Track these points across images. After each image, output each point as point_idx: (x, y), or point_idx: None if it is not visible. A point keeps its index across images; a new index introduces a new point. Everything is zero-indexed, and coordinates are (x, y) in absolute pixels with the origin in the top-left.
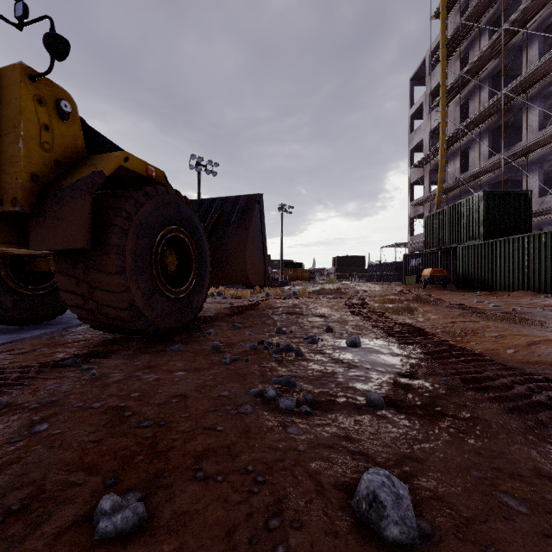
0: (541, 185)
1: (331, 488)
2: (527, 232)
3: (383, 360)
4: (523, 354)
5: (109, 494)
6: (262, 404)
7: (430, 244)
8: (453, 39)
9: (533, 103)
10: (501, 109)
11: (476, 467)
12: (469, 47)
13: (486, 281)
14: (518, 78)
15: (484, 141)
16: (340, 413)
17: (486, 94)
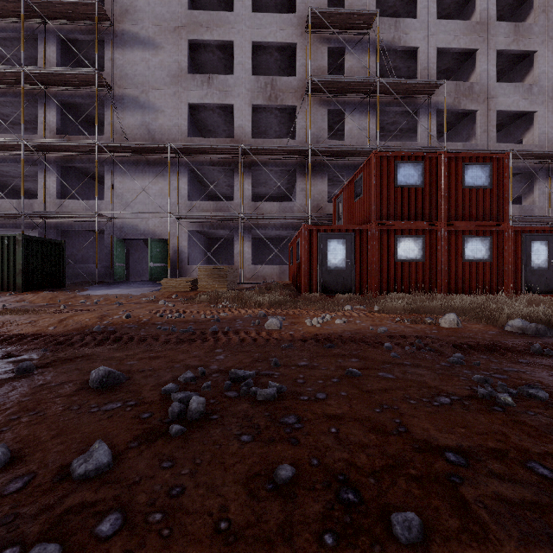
0: None
1: (76, 392)
2: None
3: None
4: (62, 327)
5: None
6: None
7: None
8: None
9: None
10: None
11: (112, 363)
12: None
13: None
14: None
15: None
16: (9, 384)
17: None
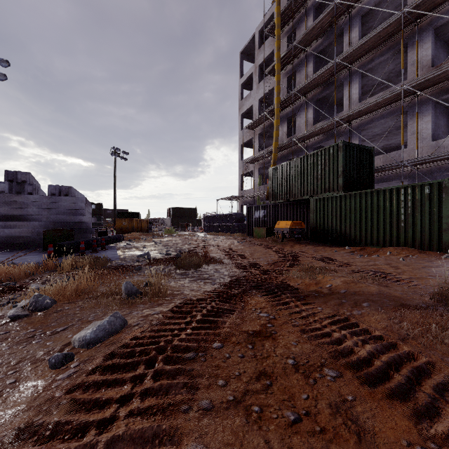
0: None
1: None
2: (371, 187)
3: None
4: None
5: None
6: None
7: (277, 196)
8: (284, 13)
9: (354, 78)
10: (325, 82)
11: None
12: (296, 27)
13: (348, 235)
14: (351, 48)
15: (309, 109)
16: None
17: (311, 68)
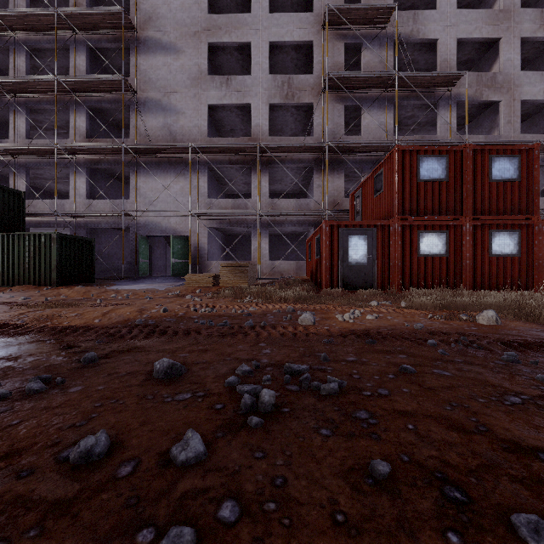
0: (28, 189)
1: (144, 382)
2: (21, 230)
3: (29, 347)
4: (107, 320)
5: (82, 440)
6: (4, 402)
7: None
8: None
9: (21, 110)
10: None
11: (165, 355)
12: None
13: None
14: (9, 78)
15: None
16: (80, 373)
17: None
